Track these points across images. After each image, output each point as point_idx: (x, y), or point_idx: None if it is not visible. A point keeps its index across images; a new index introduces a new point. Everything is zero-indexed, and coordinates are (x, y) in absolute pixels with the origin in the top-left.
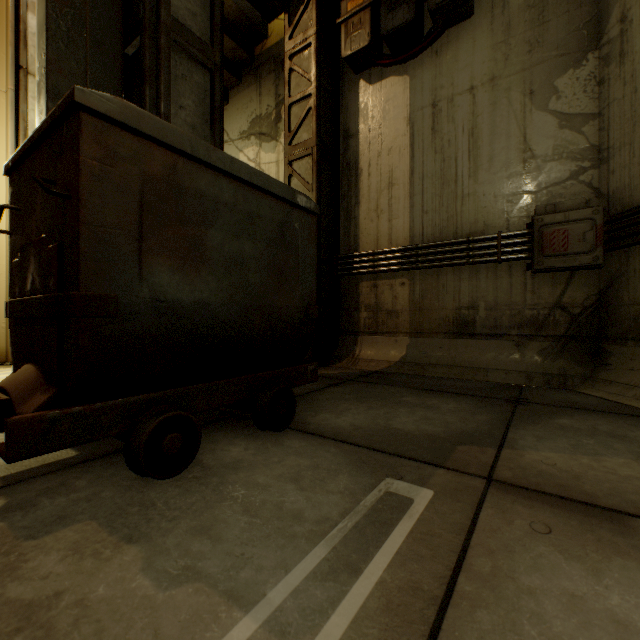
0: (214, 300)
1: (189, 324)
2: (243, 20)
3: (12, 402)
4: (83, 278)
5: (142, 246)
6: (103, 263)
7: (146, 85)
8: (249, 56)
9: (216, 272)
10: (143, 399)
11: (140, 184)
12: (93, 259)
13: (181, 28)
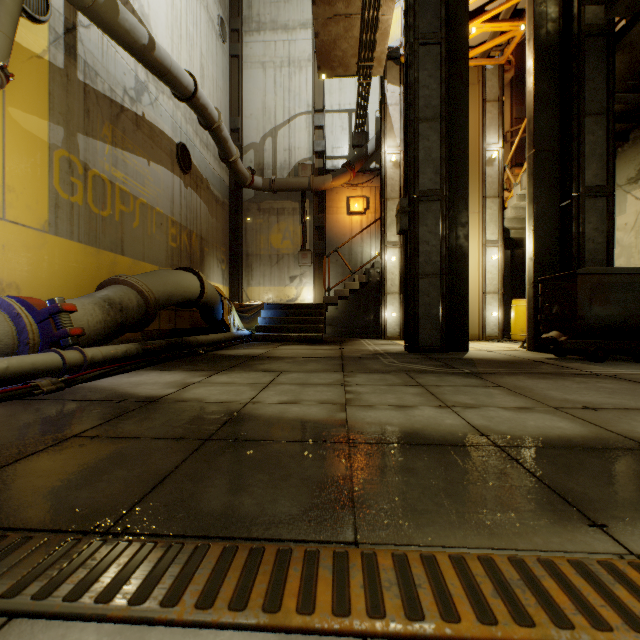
0: (613, 314)
1: (604, 321)
2: (629, 107)
3: (555, 339)
4: (577, 311)
5: (590, 302)
6: (581, 307)
7: (572, 222)
8: (635, 124)
9: (614, 305)
10: (589, 342)
11: (590, 286)
12: (579, 307)
13: (589, 188)
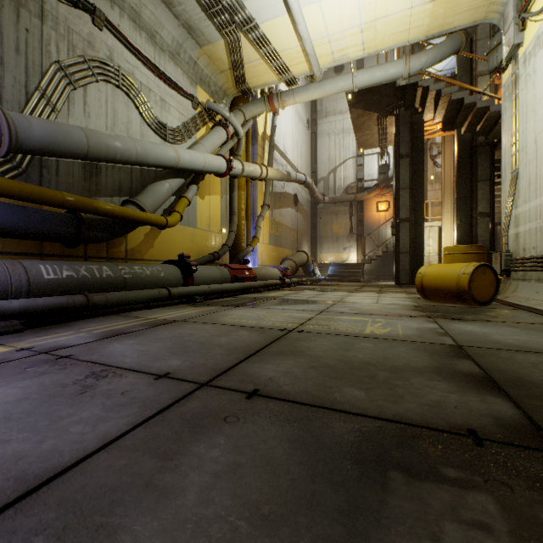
0: None
1: None
2: None
3: None
4: None
5: None
6: None
7: (472, 228)
8: None
9: None
10: None
11: None
12: None
13: (480, 214)
